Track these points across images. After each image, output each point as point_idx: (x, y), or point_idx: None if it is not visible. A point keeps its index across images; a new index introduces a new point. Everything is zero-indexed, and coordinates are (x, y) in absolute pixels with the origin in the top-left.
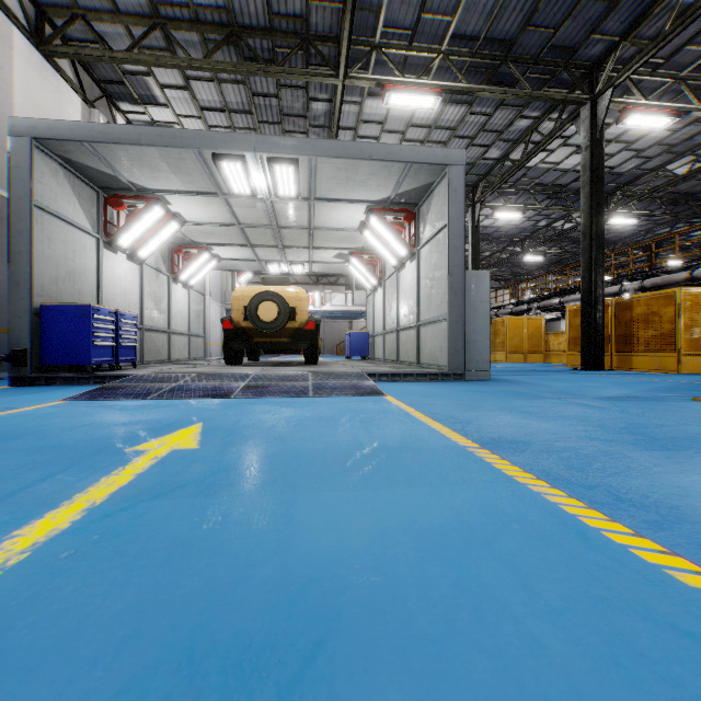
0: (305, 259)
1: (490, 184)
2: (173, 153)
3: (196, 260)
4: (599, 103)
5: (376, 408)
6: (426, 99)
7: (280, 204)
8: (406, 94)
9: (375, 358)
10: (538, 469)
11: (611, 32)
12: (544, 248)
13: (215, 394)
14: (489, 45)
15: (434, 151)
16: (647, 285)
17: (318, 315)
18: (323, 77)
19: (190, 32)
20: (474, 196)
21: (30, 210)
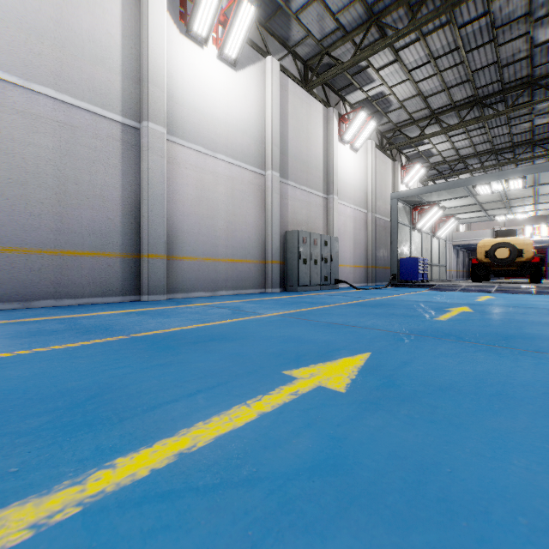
0: (528, 209)
1: None
2: (452, 189)
3: (446, 224)
4: None
5: None
6: None
7: (510, 191)
8: None
9: None
10: None
11: None
12: None
13: (483, 291)
14: None
15: None
16: None
17: (544, 243)
18: (545, 101)
19: (450, 113)
20: None
21: (396, 225)
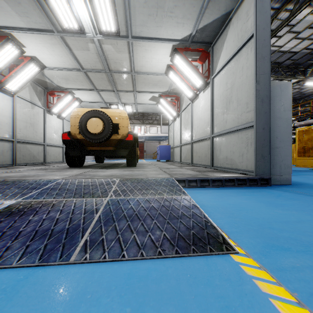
0: (132, 101)
1: None
2: None
3: (62, 99)
4: None
5: None
6: None
7: (106, 45)
8: None
9: (174, 161)
10: None
11: None
12: None
13: None
14: None
15: None
16: None
17: (143, 139)
18: None
19: None
20: None
21: None
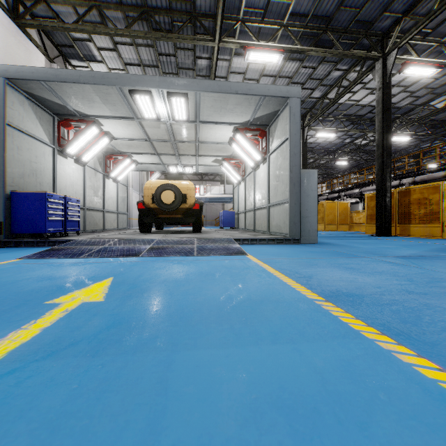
0: (193, 163)
1: (314, 114)
2: (103, 89)
3: (121, 163)
4: (388, 59)
5: (241, 264)
6: (273, 56)
7: (176, 125)
8: (260, 53)
9: (239, 228)
10: (378, 323)
11: (397, 11)
12: (348, 156)
13: (128, 254)
14: (315, 20)
15: (279, 88)
16: (417, 180)
17: (202, 200)
18: (205, 41)
19: (116, 11)
20: (304, 122)
21: (4, 127)
